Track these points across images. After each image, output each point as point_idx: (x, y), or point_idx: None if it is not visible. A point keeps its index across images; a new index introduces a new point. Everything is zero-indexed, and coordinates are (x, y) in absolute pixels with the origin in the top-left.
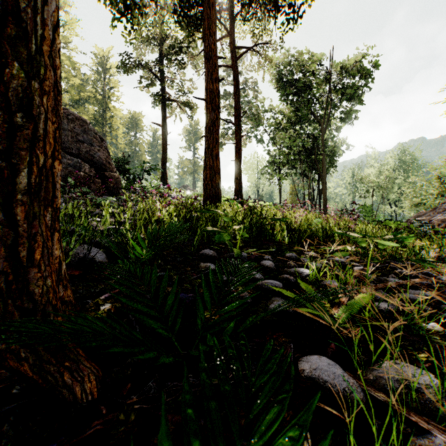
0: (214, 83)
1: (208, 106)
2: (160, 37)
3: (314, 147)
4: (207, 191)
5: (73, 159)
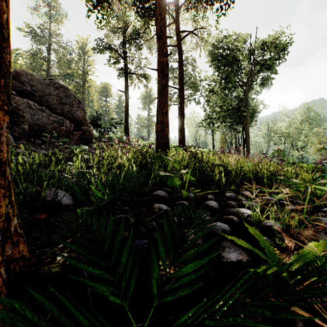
0: (164, 57)
1: (159, 75)
2: (124, 27)
3: (239, 106)
4: (158, 140)
5: (57, 117)
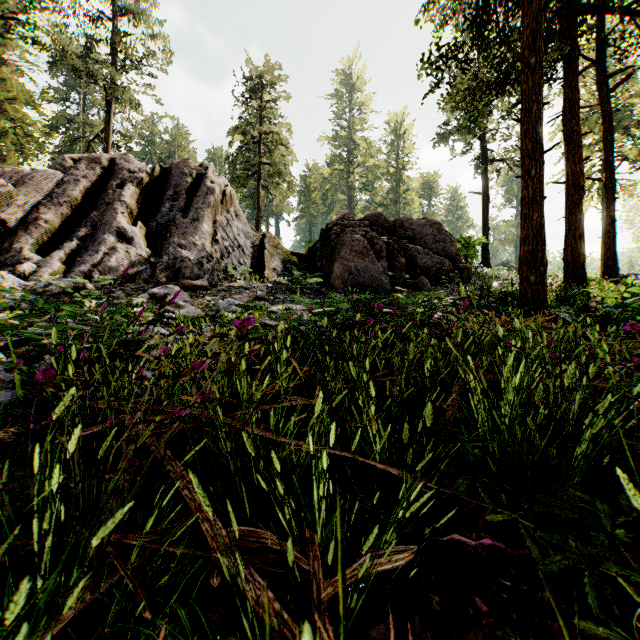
0: (577, 164)
1: (568, 188)
2: None
3: None
4: (568, 272)
5: (439, 258)
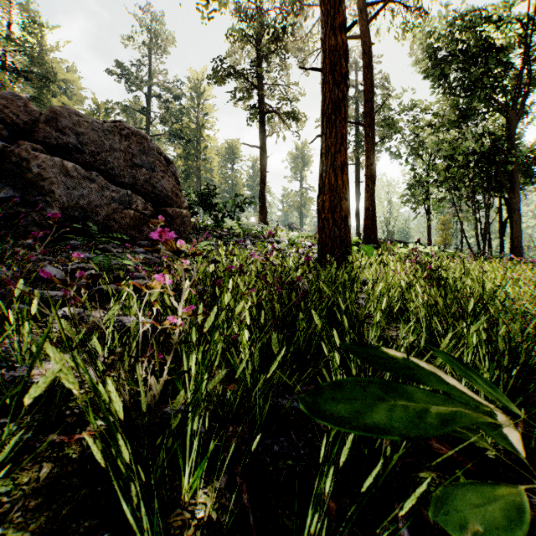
0: (337, 34)
1: (325, 79)
2: (257, 32)
3: (494, 153)
4: (324, 231)
5: (119, 191)
